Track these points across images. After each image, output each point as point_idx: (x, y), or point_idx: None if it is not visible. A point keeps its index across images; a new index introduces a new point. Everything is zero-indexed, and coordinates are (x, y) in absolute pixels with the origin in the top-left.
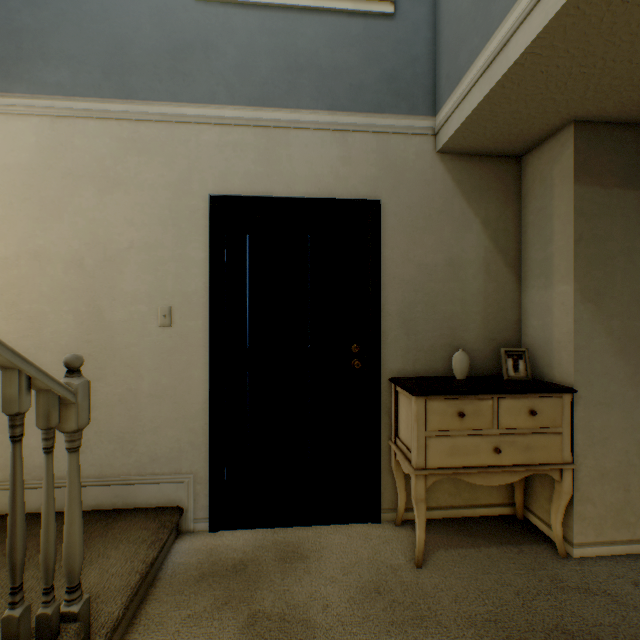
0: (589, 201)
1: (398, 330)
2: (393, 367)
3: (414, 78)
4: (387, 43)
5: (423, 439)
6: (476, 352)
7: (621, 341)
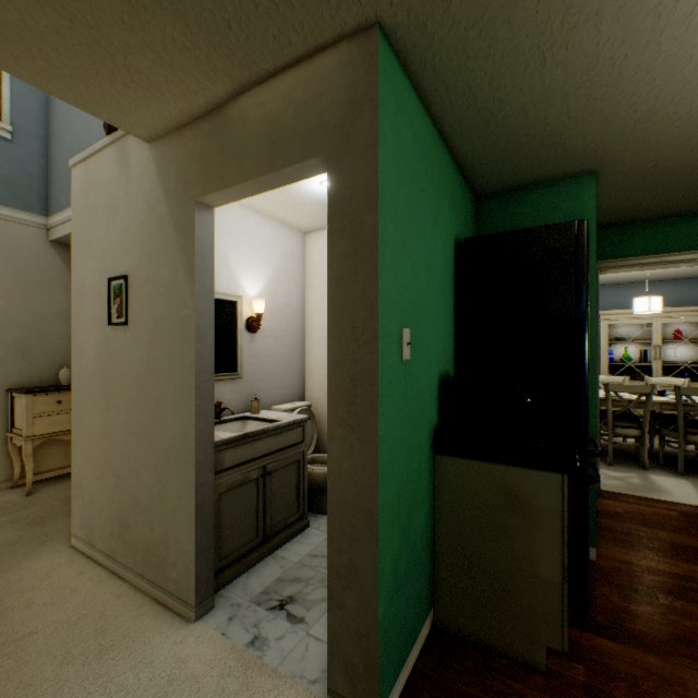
0: None
1: (16, 356)
2: (12, 382)
3: (31, 188)
4: (6, 157)
5: (33, 419)
6: None
7: None
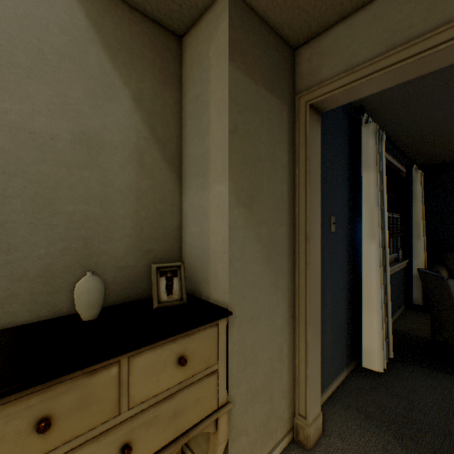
0: (243, 91)
1: None
2: None
3: None
4: None
5: None
6: (126, 270)
7: (268, 248)
